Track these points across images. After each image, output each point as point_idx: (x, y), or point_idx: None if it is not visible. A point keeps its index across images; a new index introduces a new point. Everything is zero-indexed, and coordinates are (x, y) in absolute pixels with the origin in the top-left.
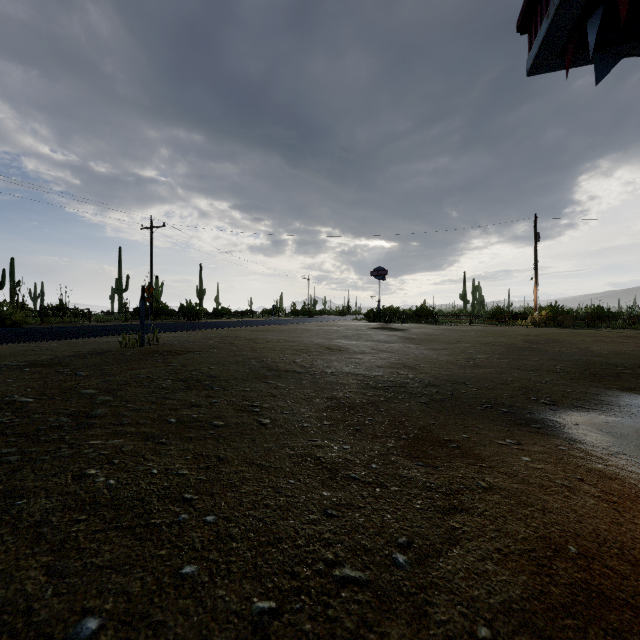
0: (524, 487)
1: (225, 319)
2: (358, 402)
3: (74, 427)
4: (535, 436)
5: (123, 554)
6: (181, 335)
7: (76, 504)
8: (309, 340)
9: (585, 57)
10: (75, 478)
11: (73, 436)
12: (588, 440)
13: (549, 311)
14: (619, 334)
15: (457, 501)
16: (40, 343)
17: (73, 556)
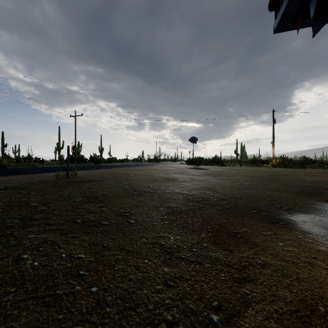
0: (283, 263)
1: (113, 163)
2: (184, 209)
3: (21, 226)
4: (283, 229)
5: (34, 318)
6: (89, 172)
7: (10, 280)
8: (157, 174)
9: (305, 23)
10: (14, 261)
11: (19, 232)
12: (313, 231)
13: (280, 159)
14: (317, 171)
15: (246, 274)
16: (13, 176)
17: (0, 321)
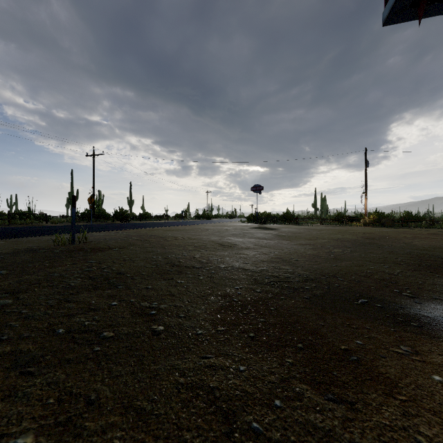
0: None
1: (147, 221)
2: (249, 299)
3: None
4: (423, 339)
5: None
6: (109, 234)
7: None
8: (207, 238)
9: (432, 8)
10: None
11: None
12: None
13: (375, 215)
14: (427, 232)
15: None
16: None
17: None
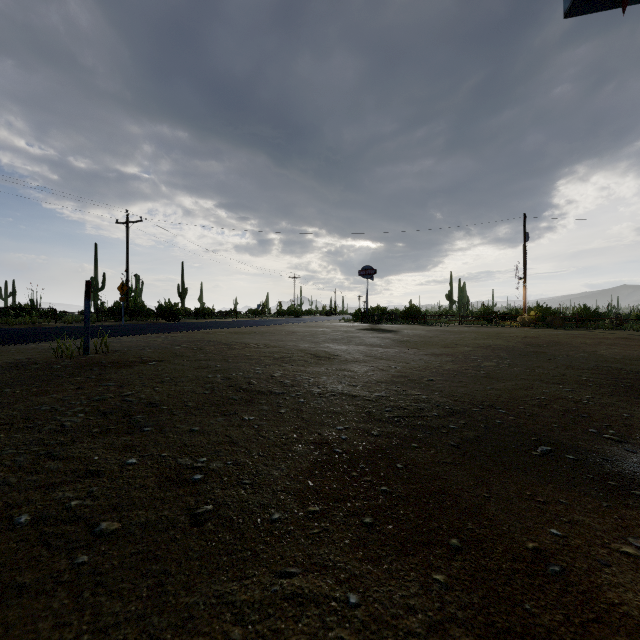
0: None
1: (207, 319)
2: (361, 450)
3: None
4: None
5: None
6: (146, 339)
7: None
8: (293, 345)
9: None
10: None
11: None
12: None
13: (538, 311)
14: (614, 335)
15: None
16: None
17: None
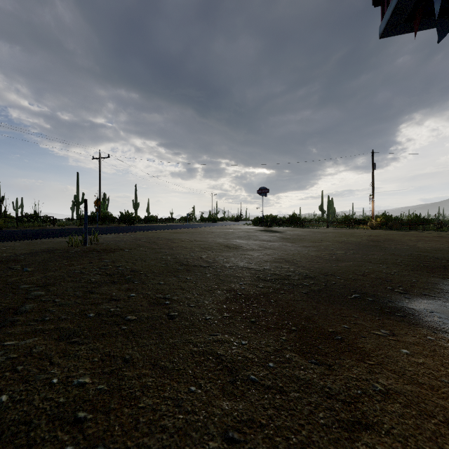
0: (417, 389)
1: (153, 224)
2: (252, 293)
3: None
4: (403, 325)
5: None
6: (118, 236)
7: None
8: (213, 240)
9: (426, 22)
10: None
11: None
12: (447, 328)
13: (382, 218)
14: (433, 235)
15: (359, 413)
16: (7, 243)
17: None
